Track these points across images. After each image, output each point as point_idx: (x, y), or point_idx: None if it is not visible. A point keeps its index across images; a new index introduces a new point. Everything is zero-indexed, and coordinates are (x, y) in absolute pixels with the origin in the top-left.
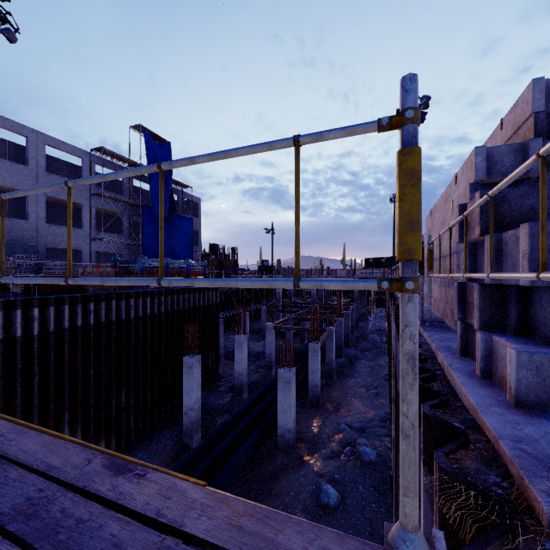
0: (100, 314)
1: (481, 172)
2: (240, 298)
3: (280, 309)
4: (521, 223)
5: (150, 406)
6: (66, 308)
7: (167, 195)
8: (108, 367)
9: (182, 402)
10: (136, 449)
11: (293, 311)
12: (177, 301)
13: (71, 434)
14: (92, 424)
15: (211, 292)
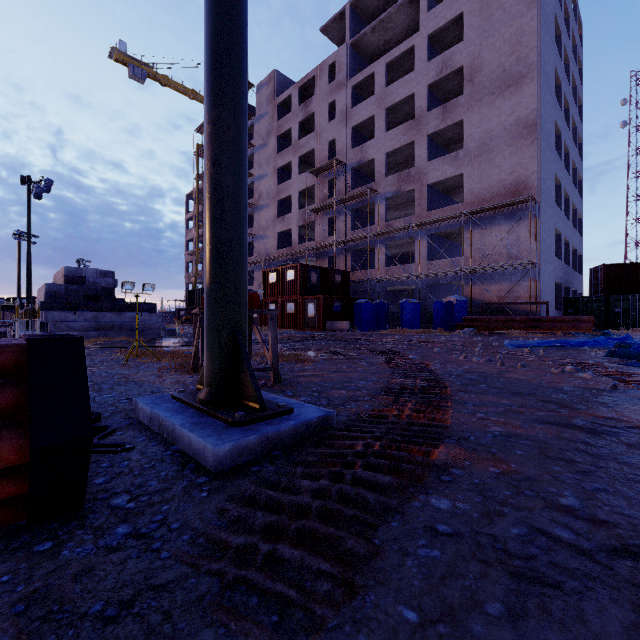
0: None
1: (48, 290)
2: None
3: None
4: (50, 309)
5: None
6: None
7: None
8: None
9: None
10: None
11: None
12: None
13: None
14: None
15: None
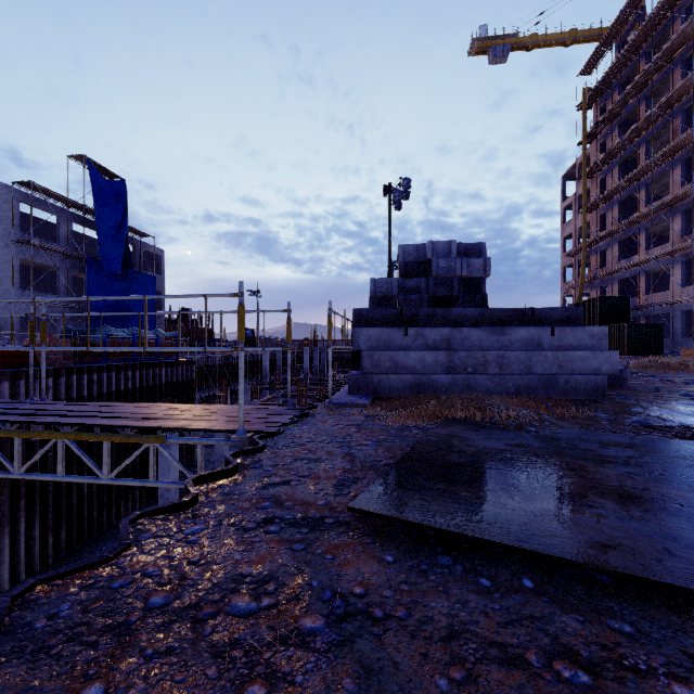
0: (59, 390)
1: (372, 292)
2: (217, 375)
3: (267, 387)
4: (368, 324)
5: (116, 495)
6: (22, 384)
7: (120, 246)
8: (68, 450)
9: (152, 491)
10: (102, 540)
11: (282, 388)
12: (146, 376)
13: (27, 524)
14: (51, 513)
15: (186, 367)
